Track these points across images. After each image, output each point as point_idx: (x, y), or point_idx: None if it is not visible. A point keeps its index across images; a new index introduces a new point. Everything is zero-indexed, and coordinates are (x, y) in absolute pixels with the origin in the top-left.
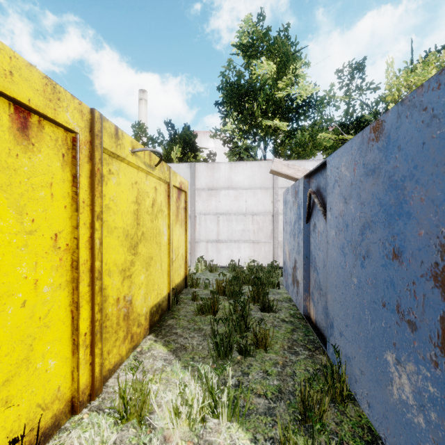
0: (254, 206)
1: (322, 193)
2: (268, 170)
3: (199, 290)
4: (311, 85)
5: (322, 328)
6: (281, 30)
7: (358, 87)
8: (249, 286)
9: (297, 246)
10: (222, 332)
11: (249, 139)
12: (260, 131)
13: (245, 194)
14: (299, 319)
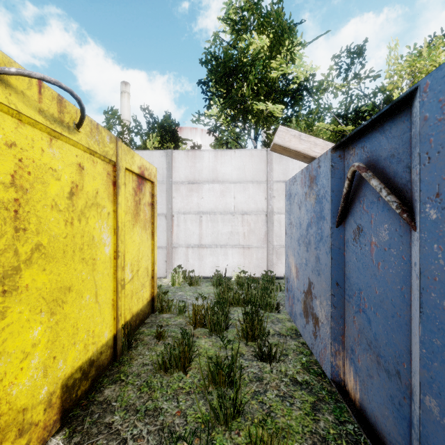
0: (245, 203)
1: (385, 169)
2: (261, 160)
3: (171, 318)
4: (310, 62)
5: (388, 436)
6: (274, 3)
7: (357, 74)
8: (239, 309)
9: (314, 261)
10: (193, 417)
11: (238, 127)
12: (251, 116)
13: (233, 189)
14: (318, 376)
